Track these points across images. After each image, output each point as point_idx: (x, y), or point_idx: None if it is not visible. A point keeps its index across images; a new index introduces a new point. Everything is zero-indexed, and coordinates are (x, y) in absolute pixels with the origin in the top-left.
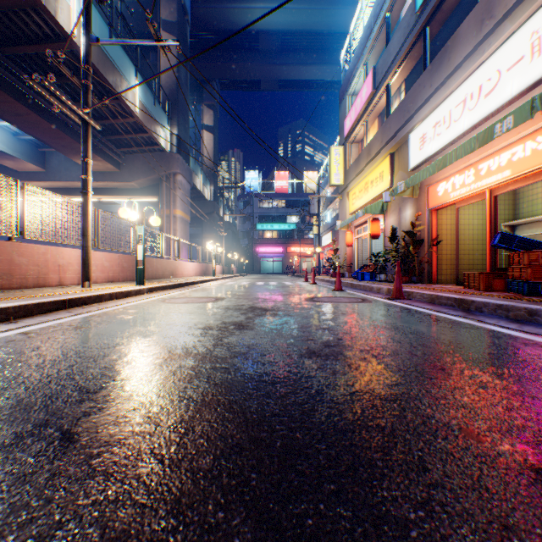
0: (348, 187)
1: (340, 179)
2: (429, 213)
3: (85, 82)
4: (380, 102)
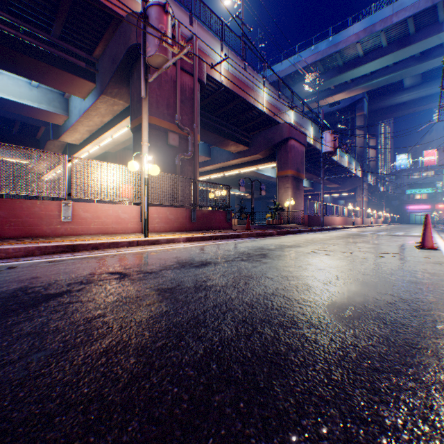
0: None
1: None
2: None
3: (362, 189)
4: None
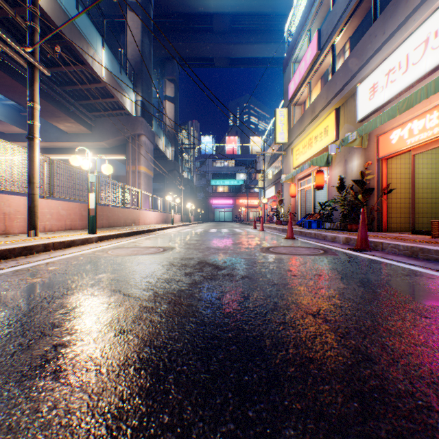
0: (292, 144)
1: (285, 138)
2: (379, 162)
3: (31, 23)
4: (324, 62)
